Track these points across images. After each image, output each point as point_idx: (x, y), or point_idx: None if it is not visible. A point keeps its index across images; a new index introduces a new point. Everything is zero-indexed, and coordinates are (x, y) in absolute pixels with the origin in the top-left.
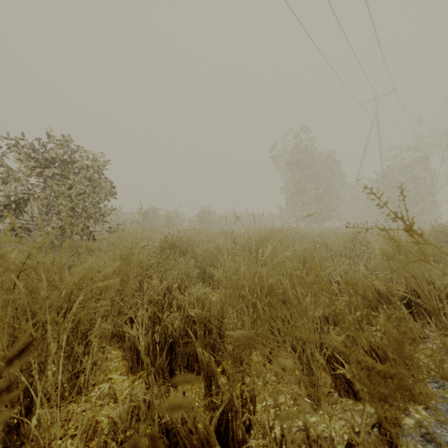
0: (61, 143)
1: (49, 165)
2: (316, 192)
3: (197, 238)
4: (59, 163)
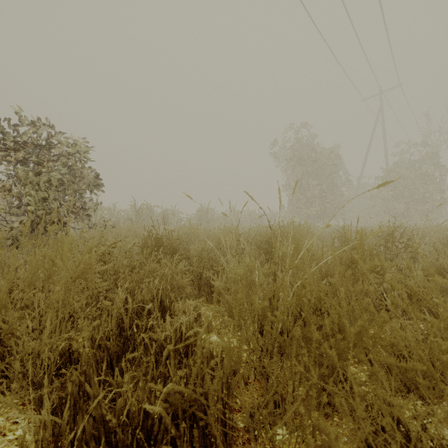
0: (34, 123)
1: (18, 149)
2: (321, 188)
3: (192, 235)
4: (30, 147)
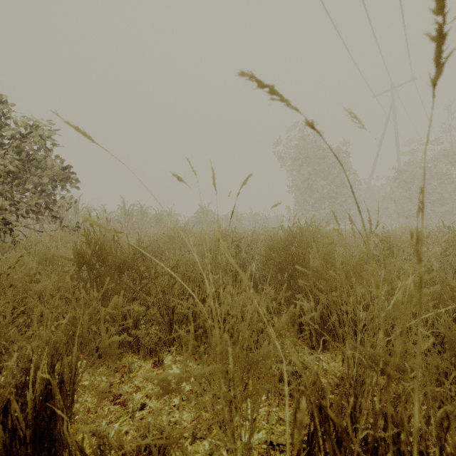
0: None
1: None
2: (330, 189)
3: (178, 239)
4: None
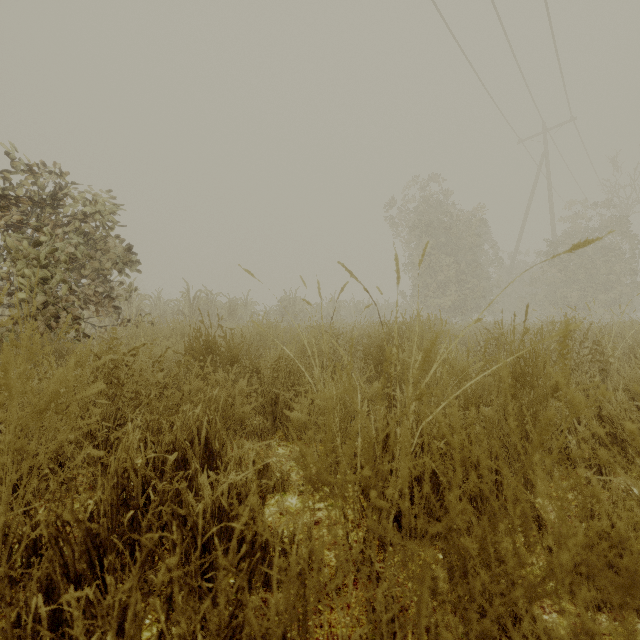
0: (32, 169)
1: (8, 207)
2: (458, 269)
3: (268, 336)
4: (26, 204)
